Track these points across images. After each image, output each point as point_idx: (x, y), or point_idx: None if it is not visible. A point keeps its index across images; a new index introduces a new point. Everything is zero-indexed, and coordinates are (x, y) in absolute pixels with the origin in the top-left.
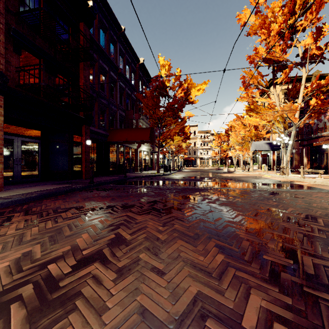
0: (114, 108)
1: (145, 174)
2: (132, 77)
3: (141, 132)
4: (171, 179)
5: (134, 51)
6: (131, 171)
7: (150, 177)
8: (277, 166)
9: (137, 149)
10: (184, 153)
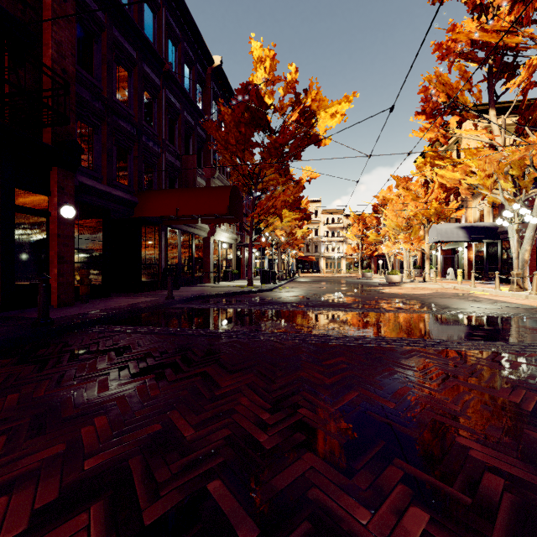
0: (153, 146)
1: (222, 288)
2: (199, 94)
3: (210, 195)
4: (278, 303)
5: (201, 36)
6: (195, 282)
7: (230, 297)
8: (477, 272)
9: (208, 238)
10: (298, 250)
